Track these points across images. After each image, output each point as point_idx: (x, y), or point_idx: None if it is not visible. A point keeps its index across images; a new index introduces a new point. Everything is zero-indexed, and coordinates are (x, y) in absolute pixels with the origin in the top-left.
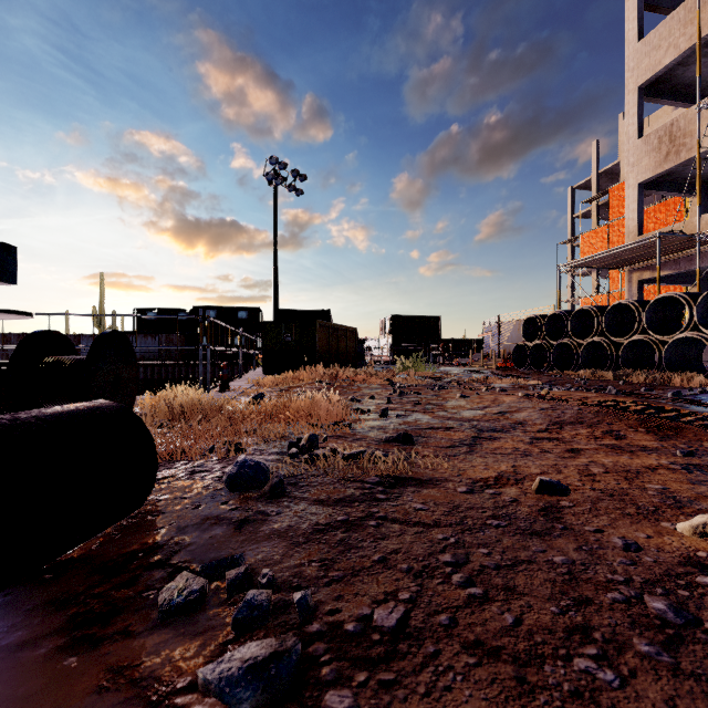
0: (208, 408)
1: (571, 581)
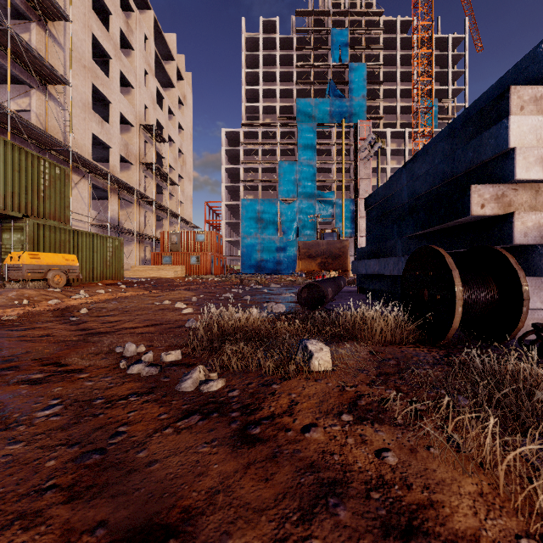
0: (344, 326)
1: (223, 306)
